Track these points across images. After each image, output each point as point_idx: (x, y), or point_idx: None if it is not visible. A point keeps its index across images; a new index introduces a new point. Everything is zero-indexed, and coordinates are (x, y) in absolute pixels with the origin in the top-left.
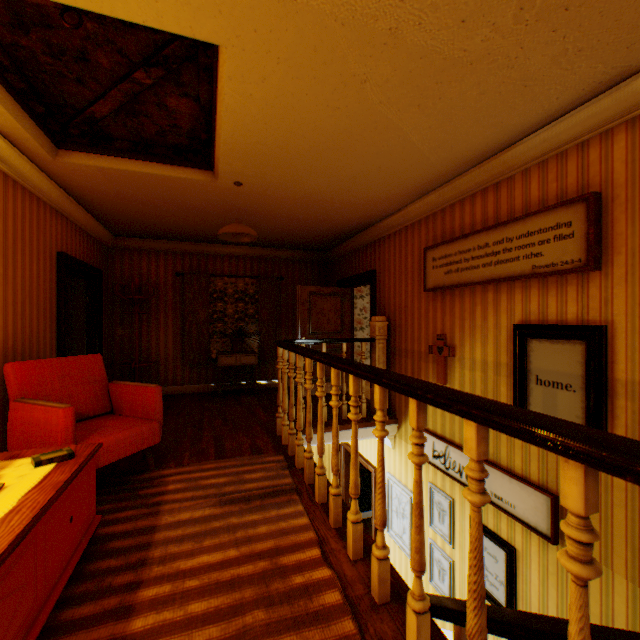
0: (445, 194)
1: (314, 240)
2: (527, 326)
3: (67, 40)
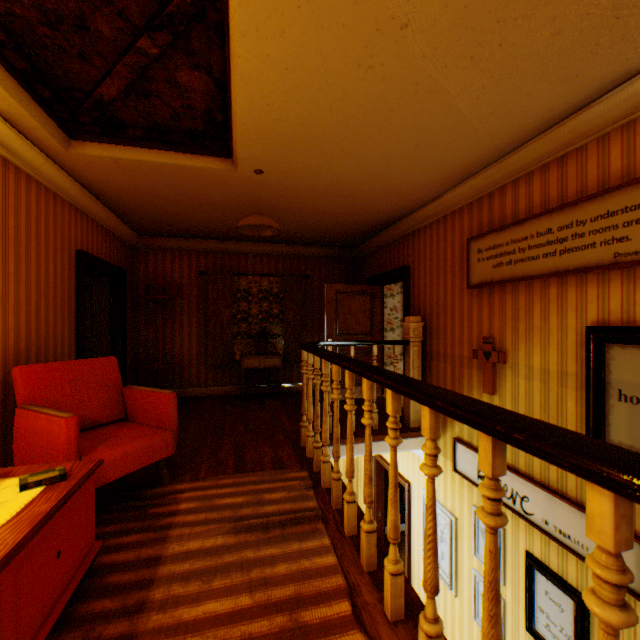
0: (494, 175)
1: (341, 235)
2: (606, 328)
3: (62, 3)
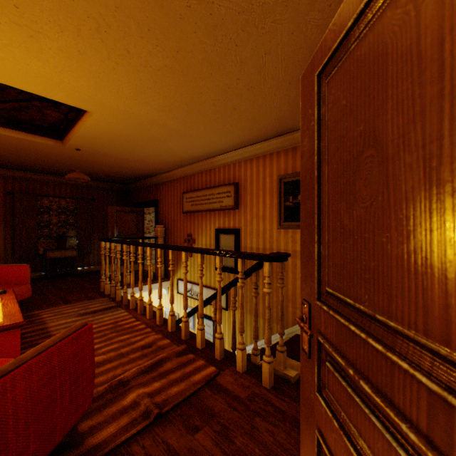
0: (191, 169)
1: (120, 178)
2: (220, 229)
3: None
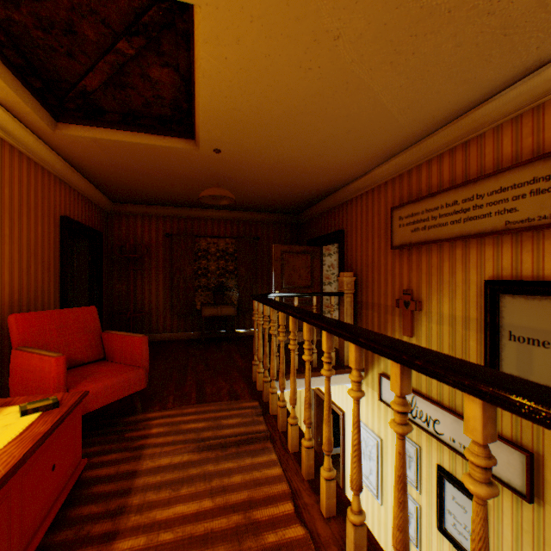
0: (412, 156)
1: (287, 204)
2: (499, 282)
3: (54, 12)
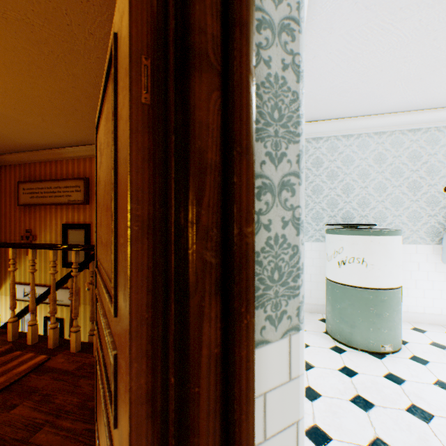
0: (32, 156)
1: None
2: (68, 224)
3: None
